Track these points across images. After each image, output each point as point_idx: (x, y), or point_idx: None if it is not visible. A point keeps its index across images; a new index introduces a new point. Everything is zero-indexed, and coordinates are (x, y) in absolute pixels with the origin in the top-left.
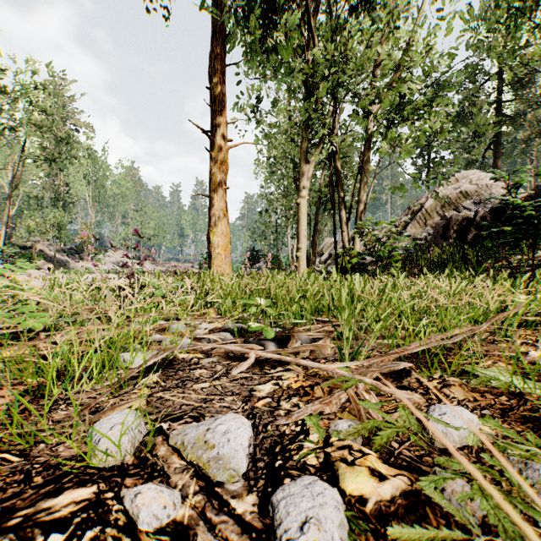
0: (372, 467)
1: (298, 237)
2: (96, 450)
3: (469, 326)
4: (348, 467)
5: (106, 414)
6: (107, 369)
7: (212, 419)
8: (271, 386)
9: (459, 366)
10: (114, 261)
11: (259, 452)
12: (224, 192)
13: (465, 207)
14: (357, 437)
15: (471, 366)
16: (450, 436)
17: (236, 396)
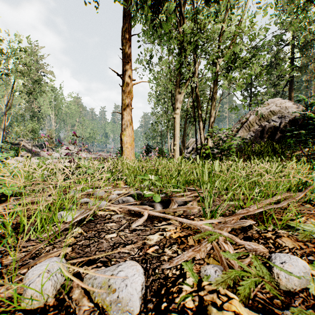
0: (237, 312)
1: (174, 137)
2: (25, 295)
3: (287, 194)
4: (218, 312)
5: (40, 260)
6: (45, 226)
7: (115, 266)
8: (158, 236)
9: (285, 222)
10: (66, 152)
11: (149, 293)
12: (130, 111)
13: (273, 120)
14: (225, 286)
15: (293, 222)
16: (291, 281)
17: (134, 244)
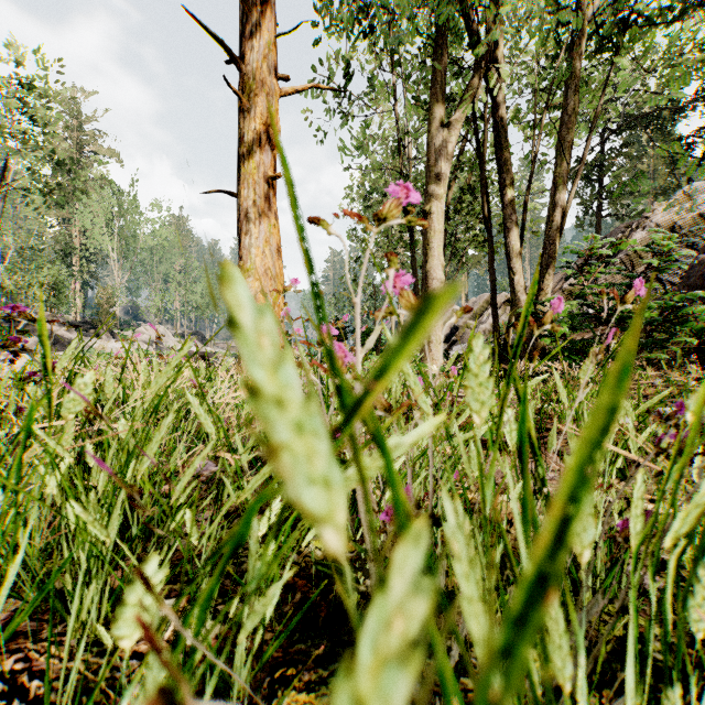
0: None
1: (427, 282)
2: None
3: None
4: None
5: None
6: None
7: None
8: None
9: None
10: (147, 340)
11: None
12: (270, 185)
13: None
14: None
15: None
16: None
17: None
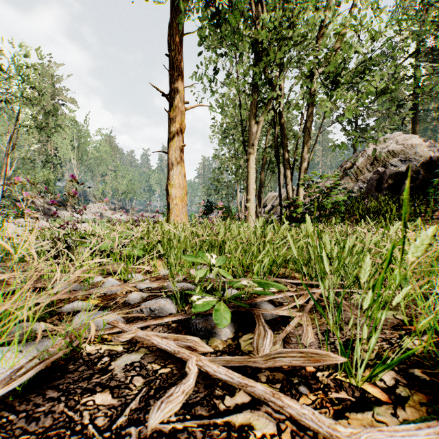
0: None
1: (248, 189)
2: None
3: None
4: None
5: None
6: None
7: None
8: None
9: None
10: (94, 212)
11: None
12: (181, 149)
13: (392, 164)
14: None
15: None
16: None
17: None
